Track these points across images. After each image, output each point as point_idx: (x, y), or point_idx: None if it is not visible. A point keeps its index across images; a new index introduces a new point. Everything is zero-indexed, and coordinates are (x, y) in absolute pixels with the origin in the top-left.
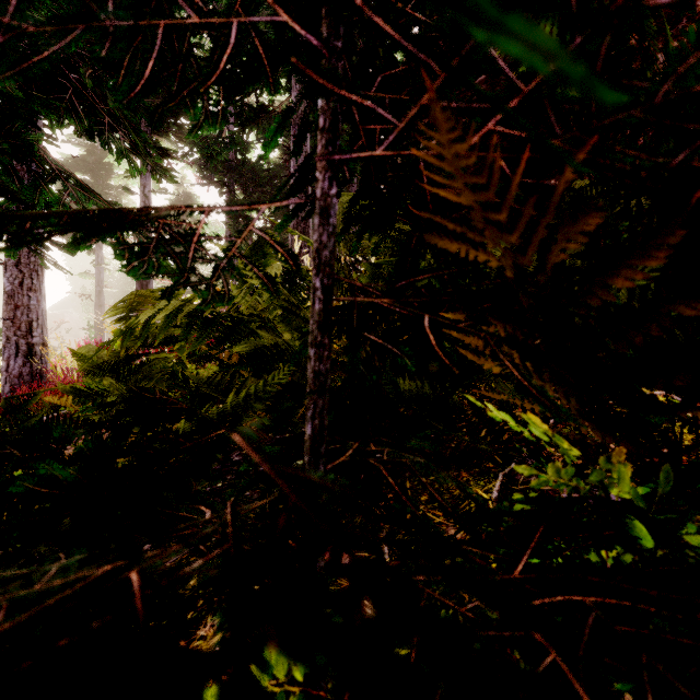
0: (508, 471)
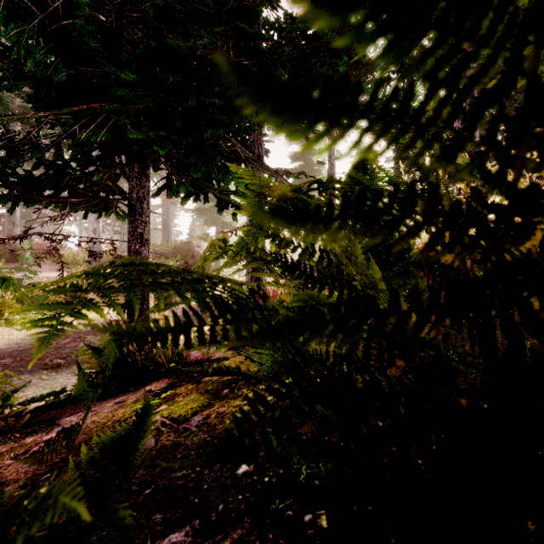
0: None
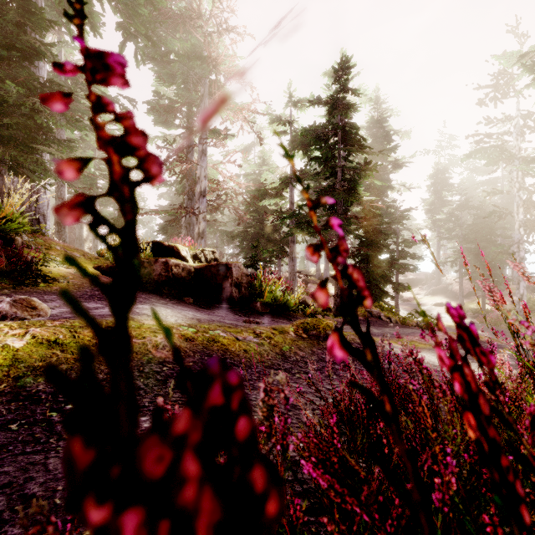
0: None
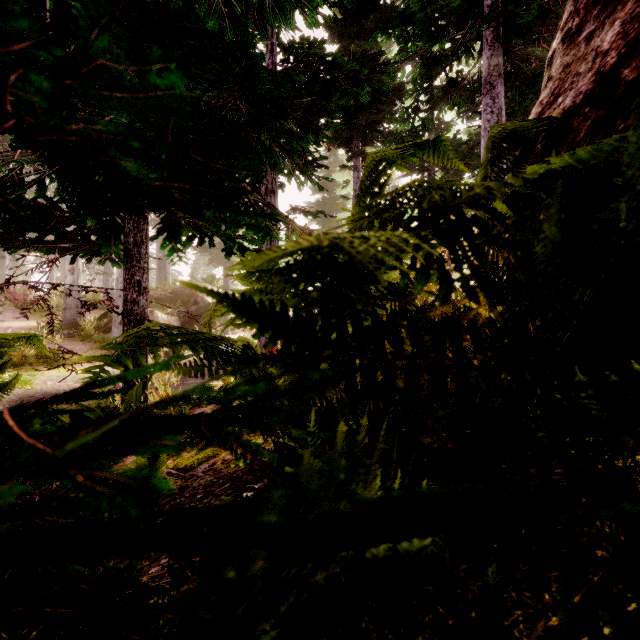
0: None
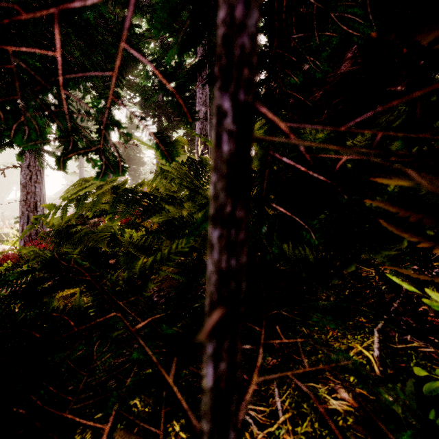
0: (381, 327)
